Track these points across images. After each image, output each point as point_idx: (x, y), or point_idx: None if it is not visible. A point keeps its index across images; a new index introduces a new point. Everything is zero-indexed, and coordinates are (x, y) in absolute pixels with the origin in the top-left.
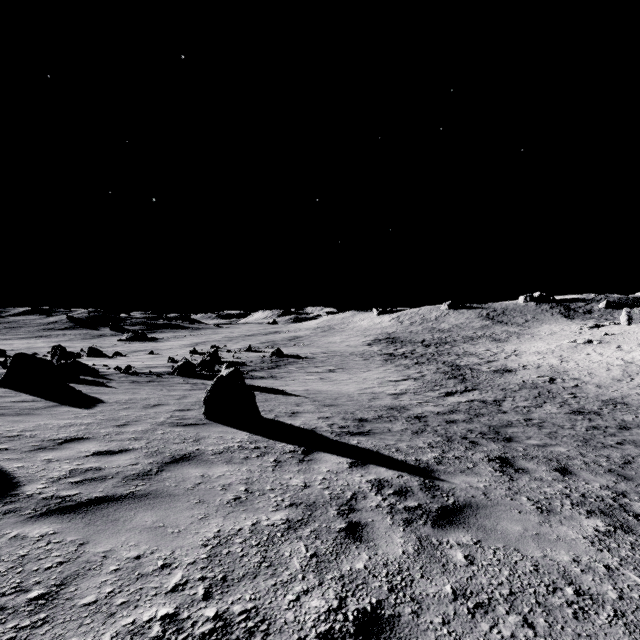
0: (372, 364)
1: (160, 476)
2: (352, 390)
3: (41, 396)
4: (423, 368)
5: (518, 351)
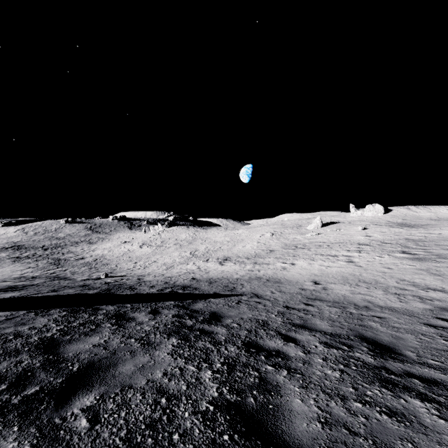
0: (4, 264)
1: None
2: None
3: None
4: (39, 262)
5: (96, 248)
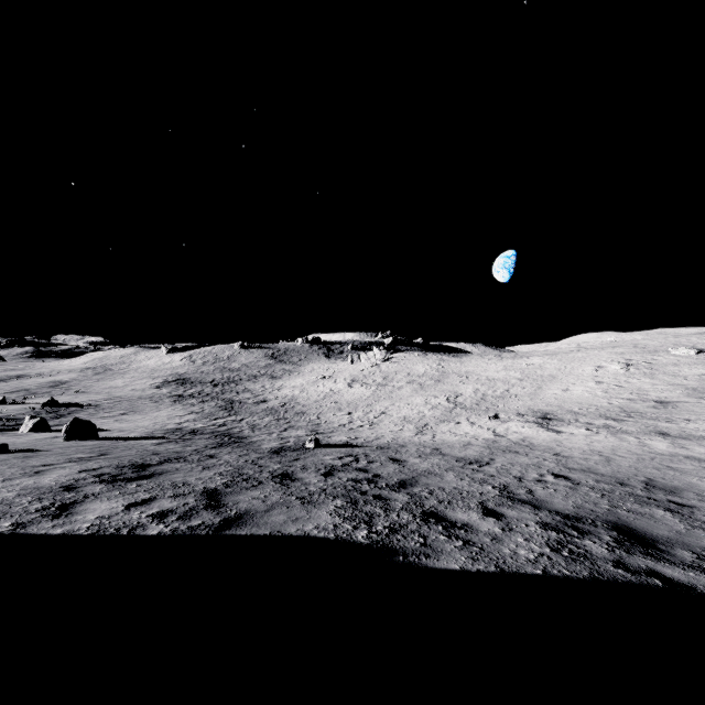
0: (162, 405)
1: (87, 447)
2: (147, 424)
3: None
4: (206, 405)
5: (283, 386)
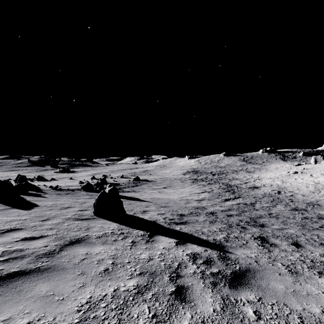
0: (186, 184)
1: (59, 254)
2: (176, 198)
3: (3, 203)
4: (212, 186)
5: (260, 177)
